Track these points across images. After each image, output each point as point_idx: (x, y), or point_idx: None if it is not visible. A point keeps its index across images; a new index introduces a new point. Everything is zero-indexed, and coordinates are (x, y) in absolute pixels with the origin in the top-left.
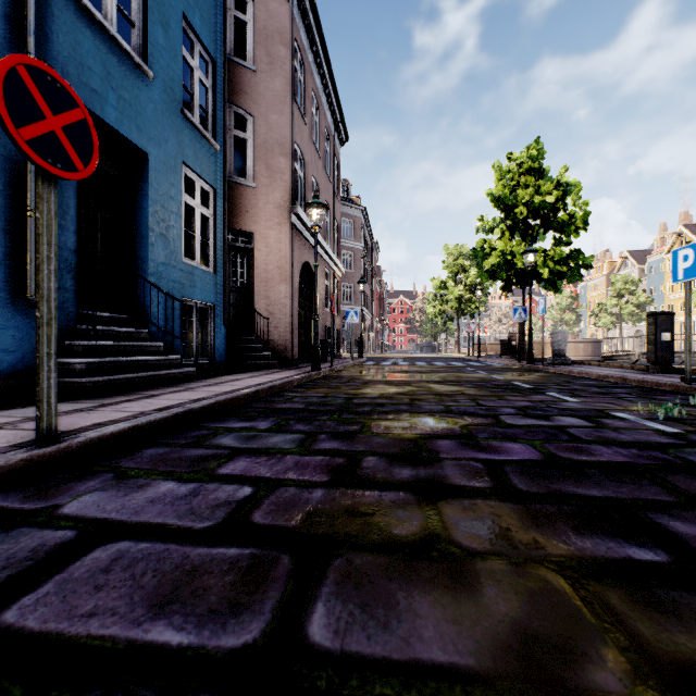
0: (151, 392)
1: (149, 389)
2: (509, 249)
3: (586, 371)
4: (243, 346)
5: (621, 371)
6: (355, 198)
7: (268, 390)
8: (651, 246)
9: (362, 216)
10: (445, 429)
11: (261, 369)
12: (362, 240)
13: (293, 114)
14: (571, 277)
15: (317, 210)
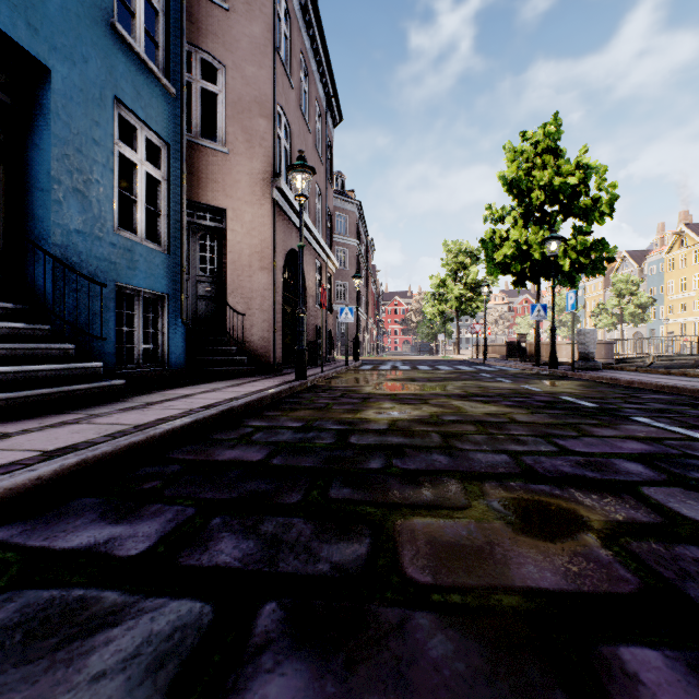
0: (13, 426)
1: (19, 420)
2: (523, 239)
3: (640, 380)
4: (211, 348)
5: (679, 379)
6: (349, 192)
7: (217, 418)
8: (649, 246)
9: (357, 211)
10: (577, 554)
11: (233, 377)
12: (357, 237)
13: (275, 68)
14: (593, 271)
15: (301, 175)
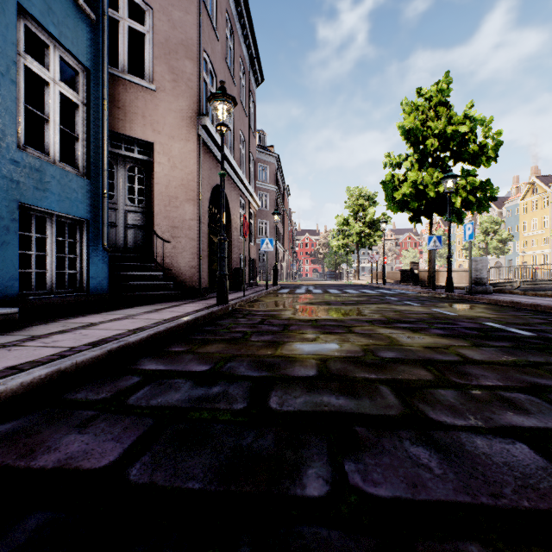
0: None
1: None
2: (419, 180)
3: (546, 303)
4: (137, 274)
5: None
6: (269, 147)
7: (101, 360)
8: (507, 194)
9: (276, 163)
10: None
11: (159, 301)
12: (276, 184)
13: (200, 15)
14: (478, 208)
15: (222, 104)
